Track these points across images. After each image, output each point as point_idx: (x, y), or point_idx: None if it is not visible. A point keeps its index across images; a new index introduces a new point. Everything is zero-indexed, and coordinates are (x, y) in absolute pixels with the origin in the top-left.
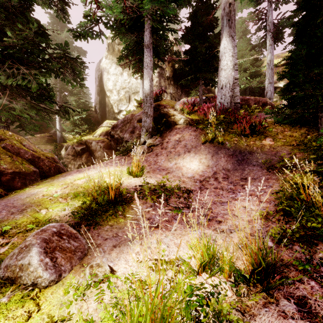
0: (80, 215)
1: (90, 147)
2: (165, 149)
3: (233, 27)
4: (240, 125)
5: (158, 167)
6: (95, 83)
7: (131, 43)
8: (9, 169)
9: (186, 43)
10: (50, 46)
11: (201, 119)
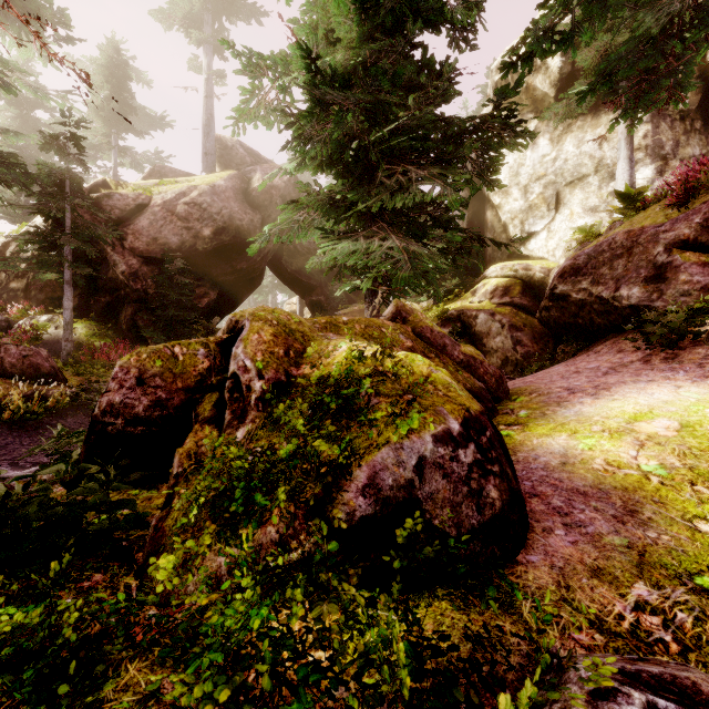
0: None
1: (470, 327)
2: None
3: None
4: None
5: None
6: None
7: (656, 26)
8: None
9: None
10: None
11: None
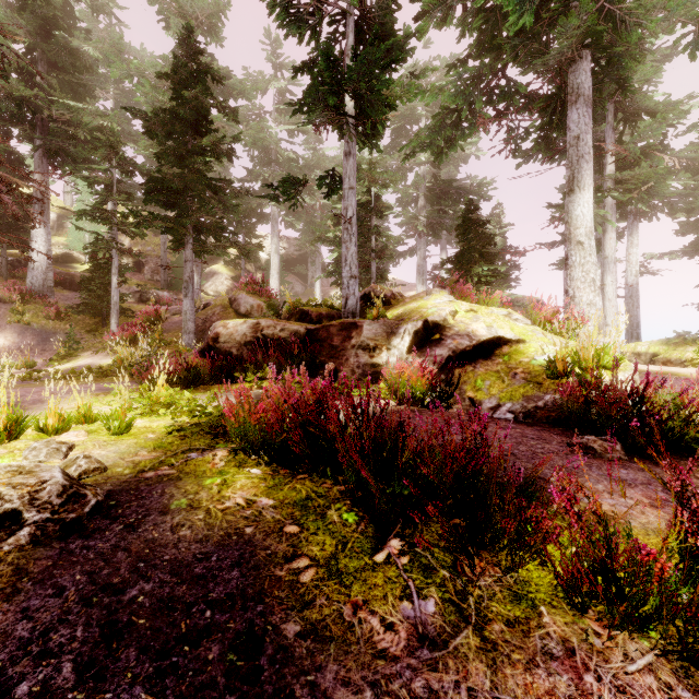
0: None
1: None
2: None
3: (48, 214)
4: (49, 311)
5: None
6: None
7: None
8: None
9: None
10: None
11: (7, 299)
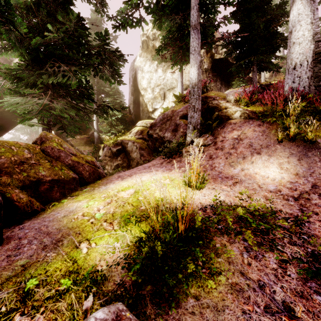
0: (139, 266)
1: (125, 148)
2: (221, 149)
3: None
4: None
5: (219, 174)
6: (129, 83)
7: (174, 27)
8: (47, 176)
9: (237, 21)
10: (89, 44)
11: (268, 110)
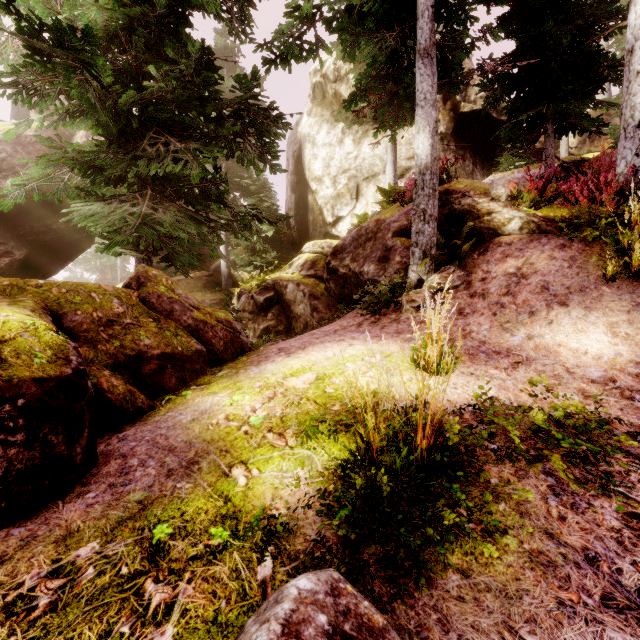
0: (348, 511)
1: (282, 295)
2: (483, 297)
3: None
4: None
5: (480, 346)
6: (287, 168)
7: (382, 55)
8: (154, 347)
9: (511, 34)
10: (217, 97)
11: (583, 216)
